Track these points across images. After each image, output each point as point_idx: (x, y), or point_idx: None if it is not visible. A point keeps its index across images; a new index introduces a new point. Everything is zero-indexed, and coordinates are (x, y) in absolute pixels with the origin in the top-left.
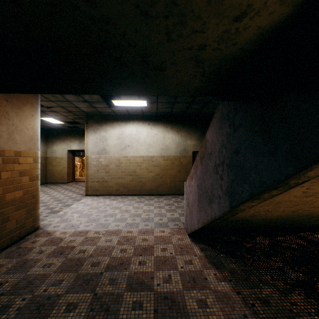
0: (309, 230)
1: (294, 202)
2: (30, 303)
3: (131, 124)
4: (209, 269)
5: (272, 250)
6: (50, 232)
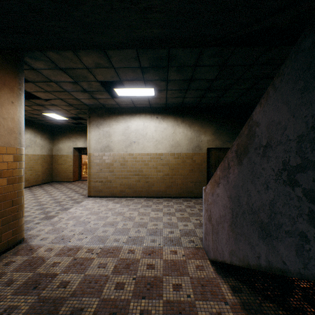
0: None
1: None
2: None
3: (137, 118)
4: None
5: None
6: (34, 247)
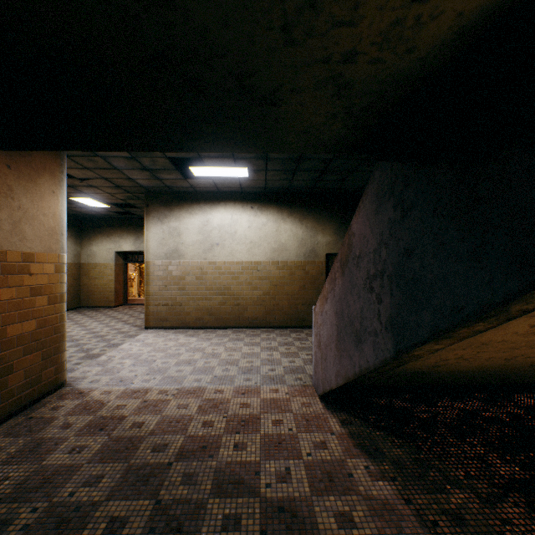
0: (530, 390)
1: (512, 343)
2: (45, 517)
3: (222, 208)
4: (356, 458)
5: (466, 424)
6: (84, 390)
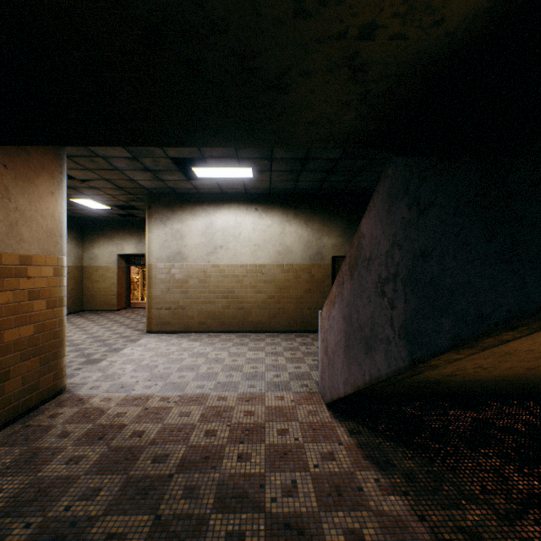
0: None
1: (539, 352)
2: (39, 533)
3: (225, 210)
4: (366, 470)
5: (480, 434)
6: (83, 397)
